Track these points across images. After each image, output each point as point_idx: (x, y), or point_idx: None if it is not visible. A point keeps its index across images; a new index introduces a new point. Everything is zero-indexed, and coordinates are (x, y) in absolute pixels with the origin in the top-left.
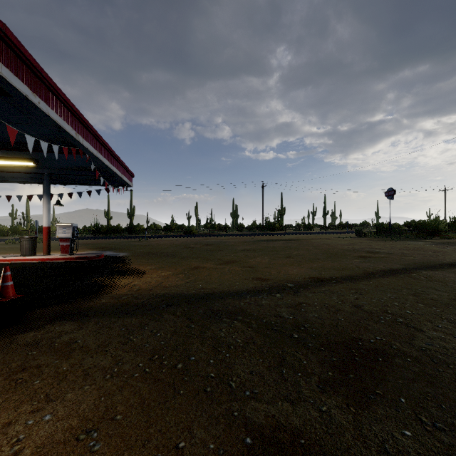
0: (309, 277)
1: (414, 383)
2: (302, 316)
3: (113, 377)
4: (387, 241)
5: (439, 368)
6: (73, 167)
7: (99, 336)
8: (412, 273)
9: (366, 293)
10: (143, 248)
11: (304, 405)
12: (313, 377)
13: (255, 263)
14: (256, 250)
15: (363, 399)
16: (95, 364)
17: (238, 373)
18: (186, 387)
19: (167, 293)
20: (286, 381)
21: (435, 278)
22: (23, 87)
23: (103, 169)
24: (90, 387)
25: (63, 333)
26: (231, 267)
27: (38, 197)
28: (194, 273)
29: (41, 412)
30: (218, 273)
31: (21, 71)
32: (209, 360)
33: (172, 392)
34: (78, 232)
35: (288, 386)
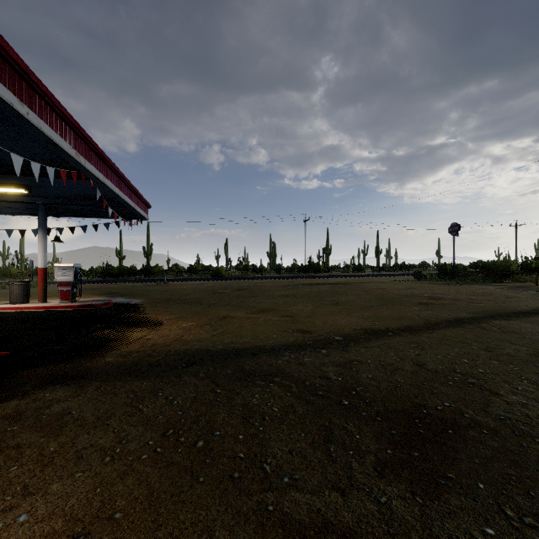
0: (361, 328)
1: (493, 463)
2: (353, 377)
3: (114, 460)
4: (451, 284)
5: (523, 443)
6: (74, 196)
7: (100, 405)
8: (483, 323)
9: (429, 347)
10: (162, 293)
11: (358, 494)
12: (369, 457)
13: (296, 312)
14: (298, 296)
15: (432, 485)
16: (92, 443)
17: (274, 453)
18: (207, 472)
19: (188, 349)
20: (335, 462)
21: (510, 329)
22: (7, 93)
23: (112, 198)
24: (83, 474)
25: (55, 401)
26: (268, 316)
27: (33, 231)
28: (222, 324)
29: (15, 510)
30: (251, 324)
31: (4, 73)
32: (237, 436)
33: (189, 479)
34: (81, 275)
35: (338, 469)
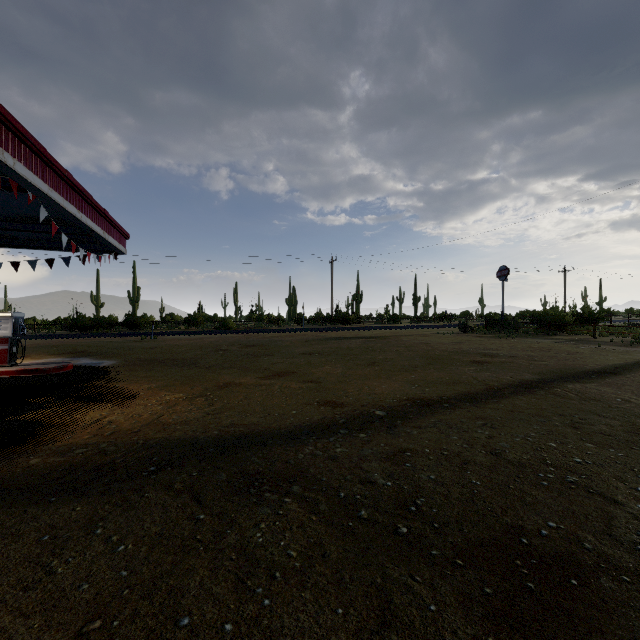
0: (407, 398)
1: None
2: (409, 480)
3: None
4: (502, 338)
5: None
6: (13, 217)
7: None
8: (555, 387)
9: (501, 425)
10: (145, 352)
11: None
12: None
13: (322, 376)
14: (324, 353)
15: None
16: None
17: None
18: None
19: (165, 438)
20: None
21: (589, 395)
22: None
23: (70, 221)
24: None
25: None
26: (285, 383)
27: None
28: (222, 394)
29: None
30: (262, 395)
31: None
32: (222, 626)
33: None
34: (24, 327)
35: None
